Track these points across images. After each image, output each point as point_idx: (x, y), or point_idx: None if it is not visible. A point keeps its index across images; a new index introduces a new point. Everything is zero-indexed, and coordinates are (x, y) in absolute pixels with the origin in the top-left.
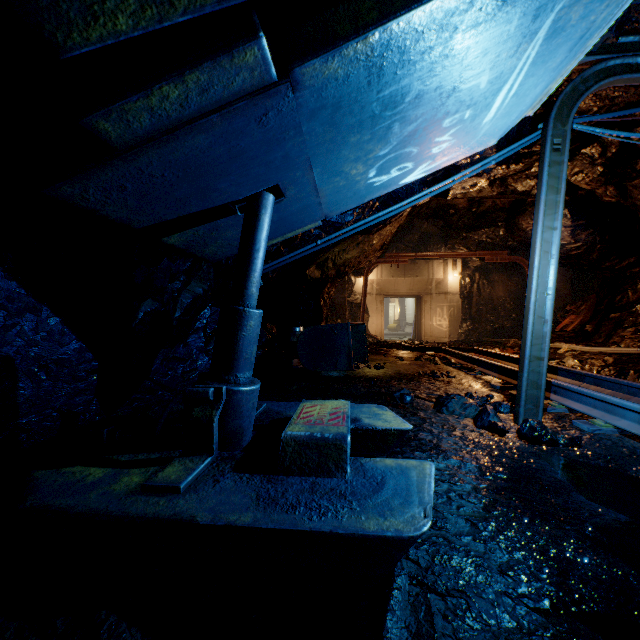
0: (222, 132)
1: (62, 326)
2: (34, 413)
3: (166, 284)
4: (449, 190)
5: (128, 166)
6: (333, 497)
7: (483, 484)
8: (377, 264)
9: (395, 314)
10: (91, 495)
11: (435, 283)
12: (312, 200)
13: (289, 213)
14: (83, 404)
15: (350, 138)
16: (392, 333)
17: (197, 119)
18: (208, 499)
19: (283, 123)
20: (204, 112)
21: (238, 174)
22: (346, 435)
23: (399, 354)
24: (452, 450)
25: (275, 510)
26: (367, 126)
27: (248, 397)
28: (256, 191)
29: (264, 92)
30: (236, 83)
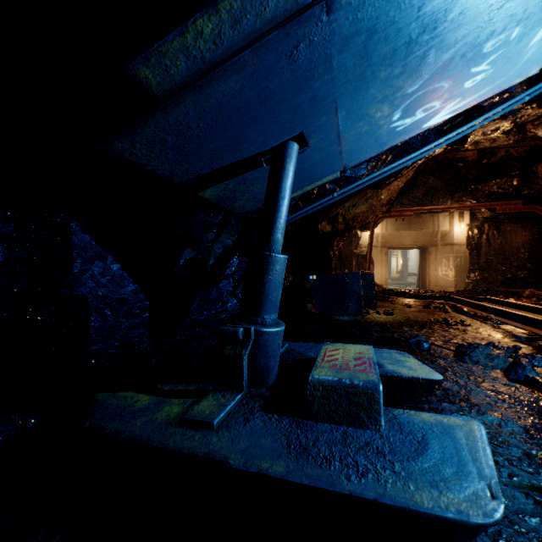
0: (253, 72)
1: (122, 271)
2: (102, 342)
3: (202, 235)
4: (467, 137)
5: (167, 117)
6: (370, 454)
7: (535, 450)
8: (382, 219)
9: (397, 265)
10: (137, 422)
11: (440, 235)
12: (333, 149)
13: (310, 164)
14: (138, 336)
15: (380, 73)
16: (395, 282)
17: (229, 58)
18: (239, 439)
19: (313, 57)
20: (236, 50)
21: (266, 122)
22: (377, 384)
23: (406, 302)
24: (486, 404)
25: (308, 462)
26: (400, 56)
27: (274, 338)
28: (281, 141)
29: (297, 17)
30: (269, 9)
